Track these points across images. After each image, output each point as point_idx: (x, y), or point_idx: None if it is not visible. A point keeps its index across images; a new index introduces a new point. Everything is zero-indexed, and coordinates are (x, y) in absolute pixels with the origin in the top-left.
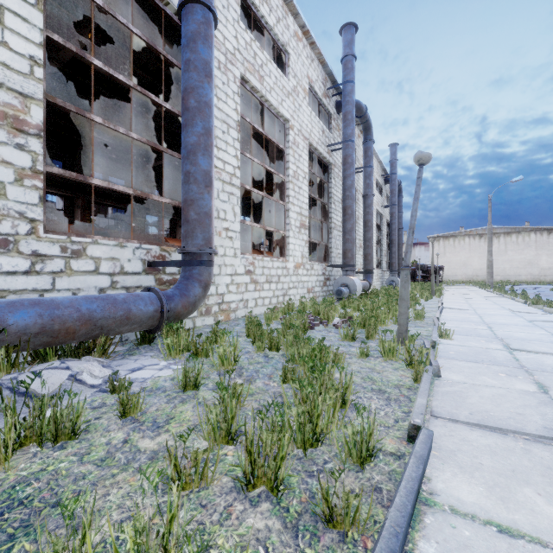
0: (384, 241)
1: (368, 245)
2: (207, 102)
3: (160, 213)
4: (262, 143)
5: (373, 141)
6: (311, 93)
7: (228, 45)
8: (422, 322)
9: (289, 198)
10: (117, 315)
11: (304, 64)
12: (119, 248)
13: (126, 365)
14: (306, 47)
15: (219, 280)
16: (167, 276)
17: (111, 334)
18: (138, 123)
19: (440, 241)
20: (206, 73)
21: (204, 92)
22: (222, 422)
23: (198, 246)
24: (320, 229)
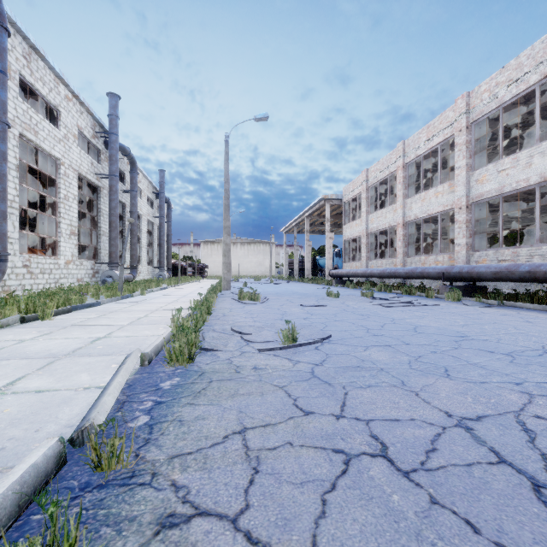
0: (155, 244)
1: (134, 248)
2: (5, 174)
3: None
4: None
5: (138, 173)
6: (81, 135)
7: (9, 115)
8: None
9: (60, 214)
10: None
11: (74, 117)
12: None
13: None
14: (76, 105)
15: None
16: None
17: None
18: None
19: (208, 245)
20: (4, 158)
21: (3, 169)
22: None
23: None
24: (91, 234)
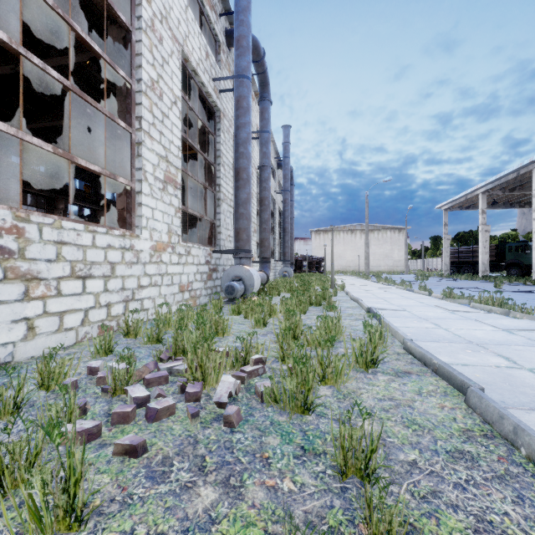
0: (276, 229)
1: (265, 228)
2: None
3: None
4: None
5: (271, 101)
6: None
7: None
8: (390, 352)
9: (139, 121)
10: None
11: None
12: None
13: None
14: None
15: None
16: None
17: None
18: None
19: (321, 235)
20: None
21: None
22: None
23: None
24: (204, 201)
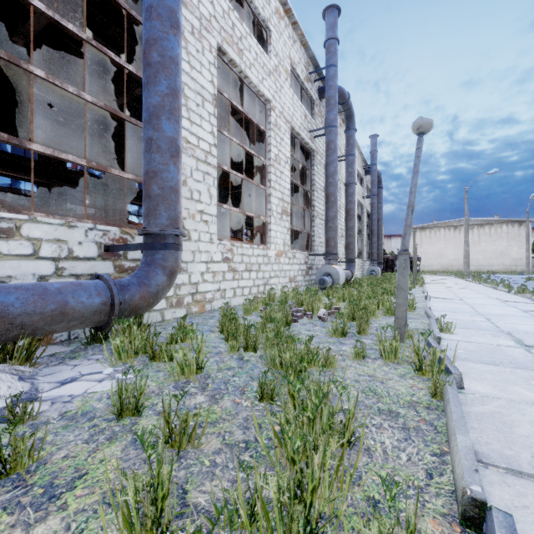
0: (364, 231)
1: (350, 234)
2: (173, 57)
3: (140, 202)
4: (243, 132)
5: (355, 129)
6: (293, 76)
7: (203, 10)
8: (414, 313)
9: (270, 182)
10: (47, 310)
11: (286, 44)
12: (67, 228)
13: (58, 375)
14: (288, 27)
15: (193, 268)
16: (129, 262)
17: (40, 334)
18: (115, 107)
19: (416, 232)
20: (172, 24)
21: (169, 45)
22: (150, 499)
23: (162, 226)
24: (302, 217)
